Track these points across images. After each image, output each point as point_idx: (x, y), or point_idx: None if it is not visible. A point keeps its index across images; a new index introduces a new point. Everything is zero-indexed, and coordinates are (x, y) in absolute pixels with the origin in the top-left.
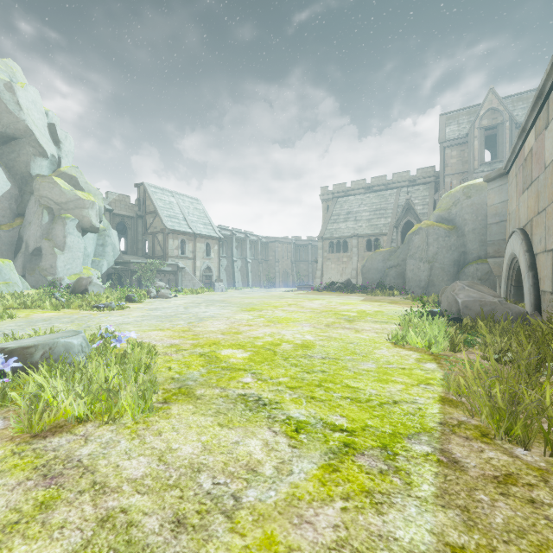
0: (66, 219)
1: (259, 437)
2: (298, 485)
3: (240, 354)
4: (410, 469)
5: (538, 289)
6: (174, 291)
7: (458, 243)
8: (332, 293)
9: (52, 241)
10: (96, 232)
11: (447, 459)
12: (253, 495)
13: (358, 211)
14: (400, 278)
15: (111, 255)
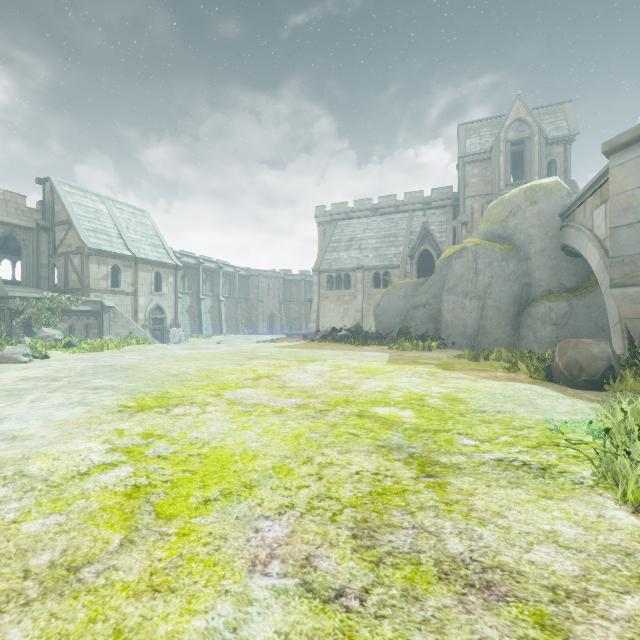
0: None
1: None
2: None
3: None
4: None
5: None
6: (65, 346)
7: (519, 270)
8: (334, 345)
9: None
10: None
11: None
12: None
13: (362, 237)
14: (431, 322)
15: None
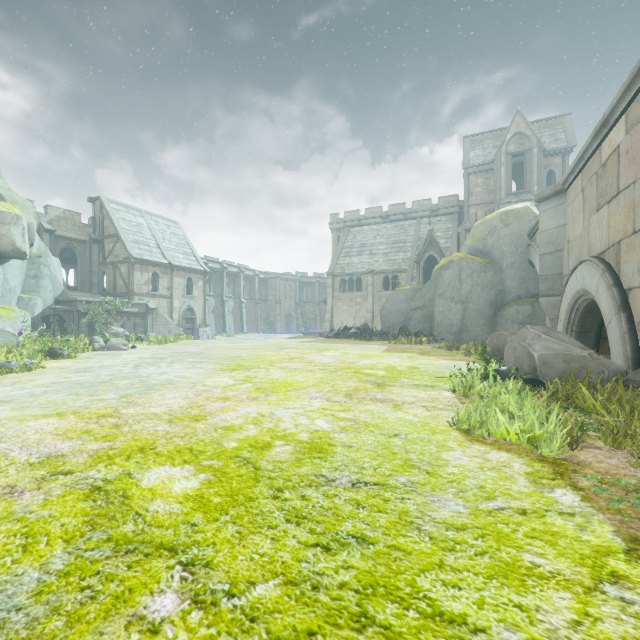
0: None
1: None
2: None
3: (182, 483)
4: None
5: (636, 338)
6: (136, 340)
7: (495, 279)
8: (345, 340)
9: None
10: (22, 259)
11: None
12: None
13: (373, 243)
14: (426, 322)
15: (50, 291)
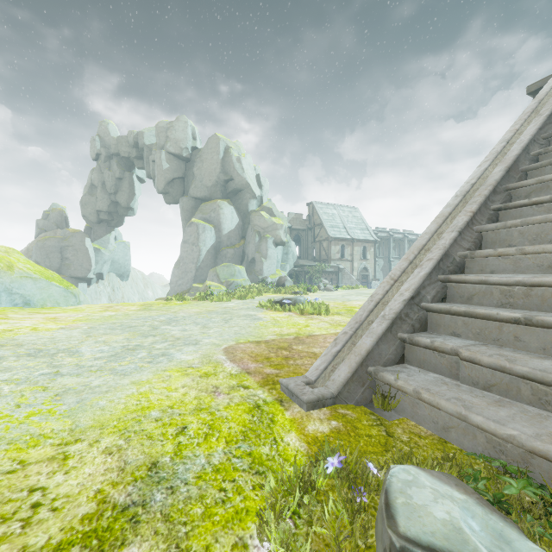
0: (268, 238)
1: None
2: None
3: None
4: None
5: None
6: (336, 287)
7: None
8: None
9: (260, 253)
10: (283, 245)
11: None
12: None
13: None
14: None
15: (292, 260)
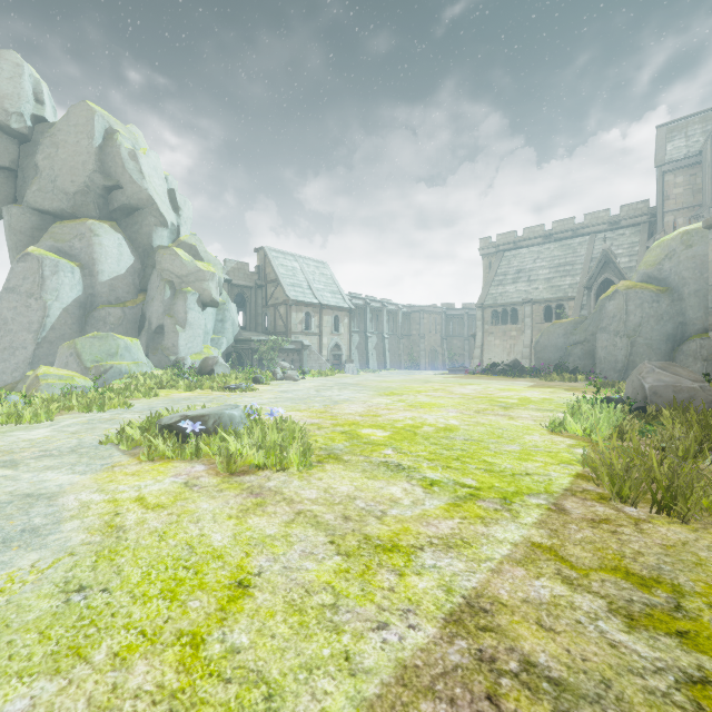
0: (188, 293)
1: (399, 486)
2: (428, 510)
3: (380, 433)
4: (521, 510)
5: None
6: (301, 373)
7: (673, 310)
8: (492, 377)
9: (174, 318)
10: (216, 307)
11: (556, 508)
12: (395, 512)
13: (532, 268)
14: (588, 358)
15: (231, 332)
